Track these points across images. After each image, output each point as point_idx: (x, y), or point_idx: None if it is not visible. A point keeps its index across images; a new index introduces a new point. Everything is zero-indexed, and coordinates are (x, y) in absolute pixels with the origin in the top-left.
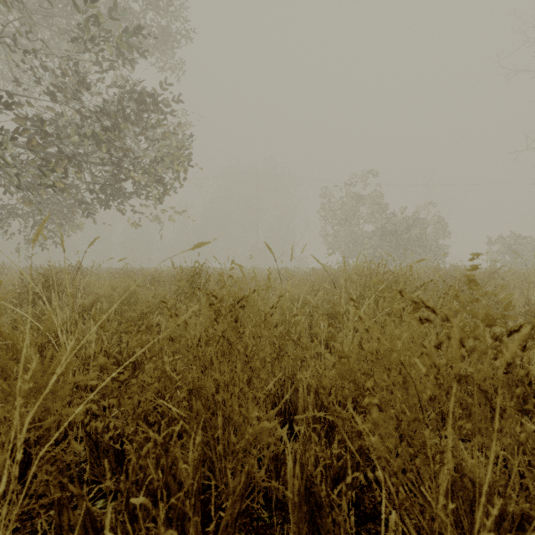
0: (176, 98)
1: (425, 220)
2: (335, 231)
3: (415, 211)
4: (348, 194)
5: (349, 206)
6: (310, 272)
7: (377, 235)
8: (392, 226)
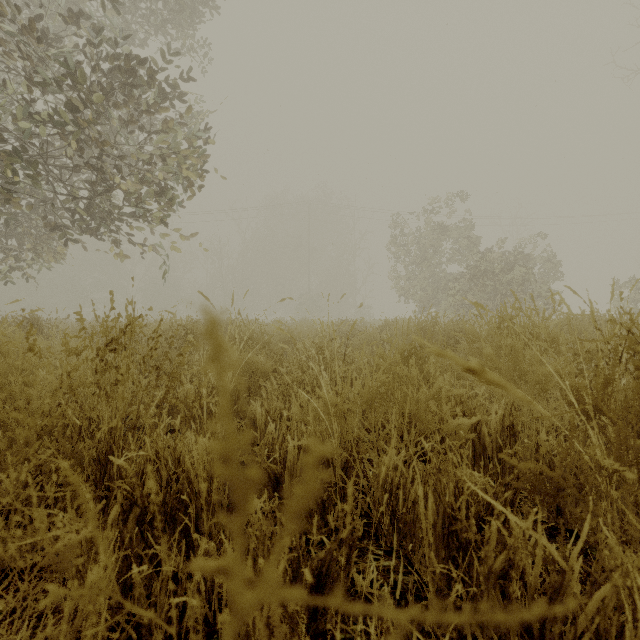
0: (189, 76)
1: (530, 256)
2: (409, 273)
3: (515, 246)
4: (426, 224)
5: (428, 240)
6: (383, 327)
7: (466, 277)
8: (487, 264)
